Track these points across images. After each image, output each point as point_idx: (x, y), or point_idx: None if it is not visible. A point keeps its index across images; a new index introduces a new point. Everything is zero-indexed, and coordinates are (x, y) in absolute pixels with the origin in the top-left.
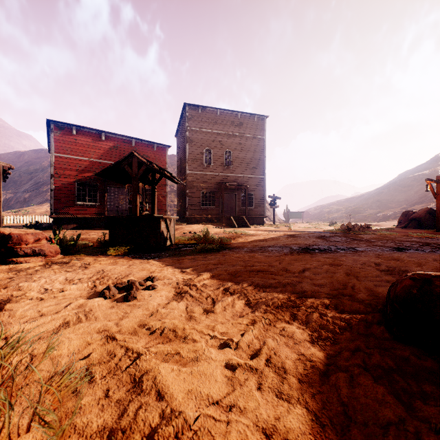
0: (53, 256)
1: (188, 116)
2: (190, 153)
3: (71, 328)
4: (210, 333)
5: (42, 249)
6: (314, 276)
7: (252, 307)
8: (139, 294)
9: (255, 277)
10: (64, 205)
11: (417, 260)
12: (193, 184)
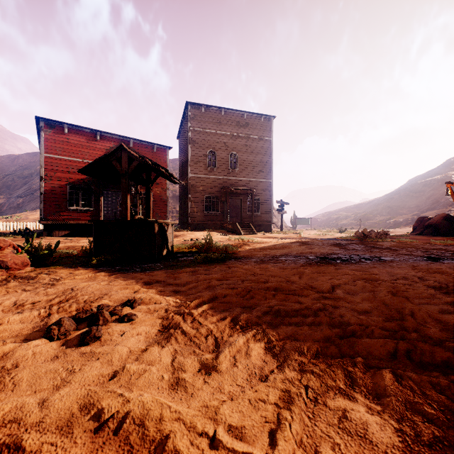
0: (20, 268)
1: (191, 116)
2: (192, 155)
3: None
4: (210, 432)
5: (4, 260)
6: (351, 297)
7: (278, 357)
8: (105, 331)
9: (273, 299)
10: (55, 210)
11: None
12: (196, 188)
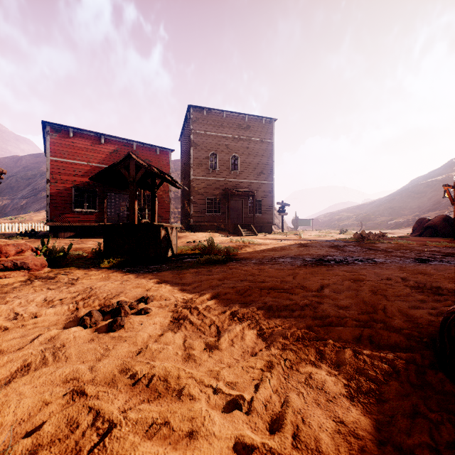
0: (39, 269)
1: (193, 118)
2: (194, 158)
3: (28, 376)
4: (213, 384)
5: (25, 262)
6: (335, 295)
7: (266, 340)
8: (127, 321)
9: (267, 296)
10: (60, 212)
11: (447, 273)
12: (198, 190)
